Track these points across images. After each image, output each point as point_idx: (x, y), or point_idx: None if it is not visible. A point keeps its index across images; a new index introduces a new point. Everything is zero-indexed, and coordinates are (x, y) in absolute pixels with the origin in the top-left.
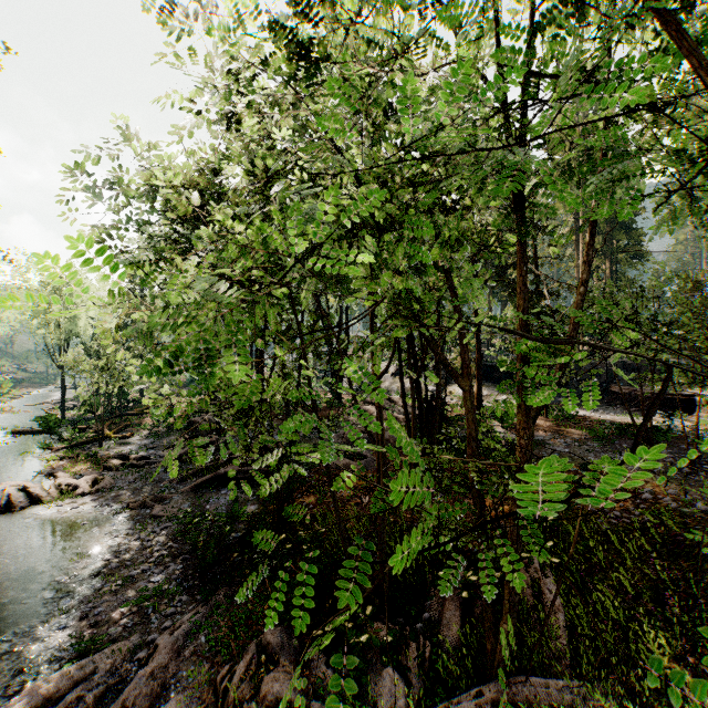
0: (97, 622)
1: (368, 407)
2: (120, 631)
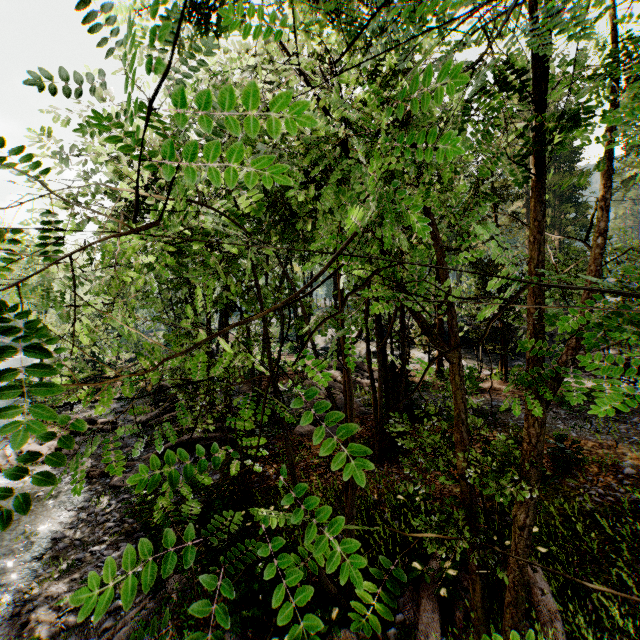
0: (30, 620)
1: (332, 372)
2: (53, 632)
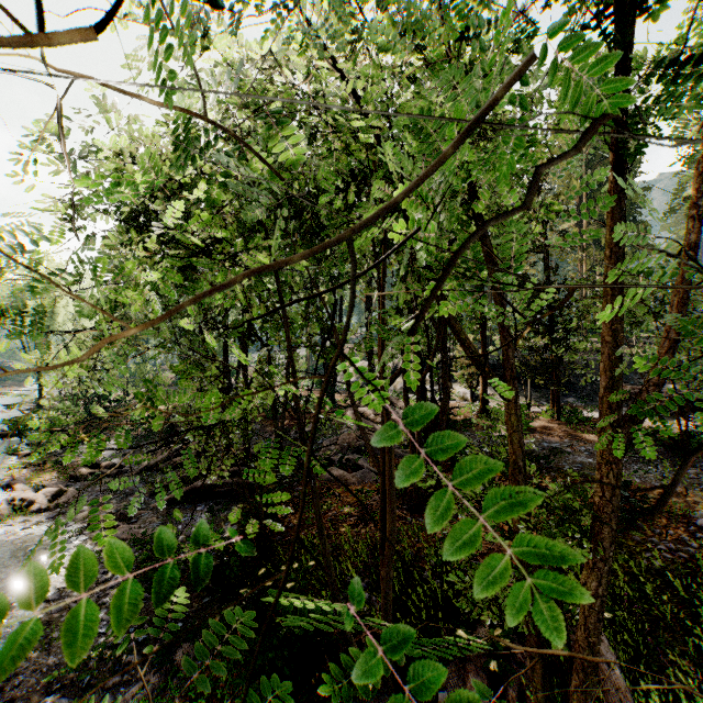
0: (15, 698)
1: (364, 409)
2: None
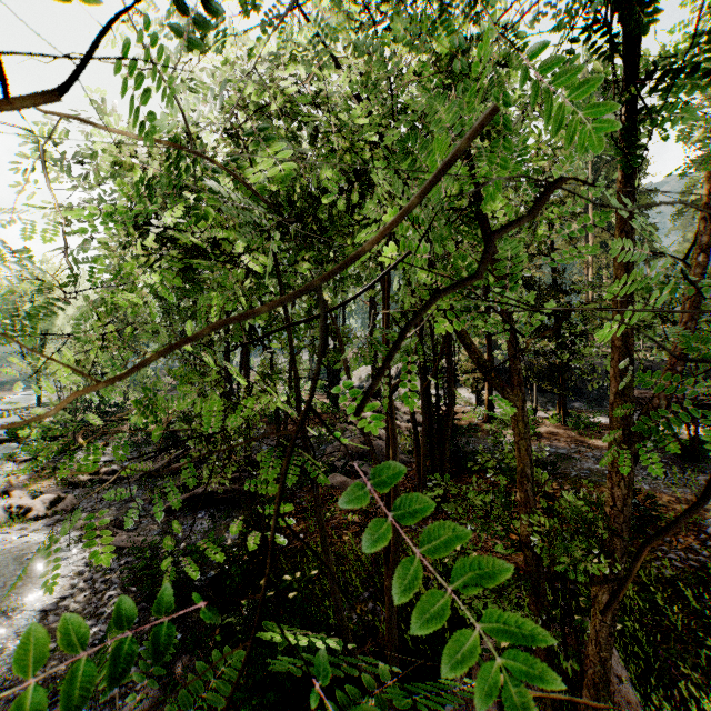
0: None
1: (368, 414)
2: None
